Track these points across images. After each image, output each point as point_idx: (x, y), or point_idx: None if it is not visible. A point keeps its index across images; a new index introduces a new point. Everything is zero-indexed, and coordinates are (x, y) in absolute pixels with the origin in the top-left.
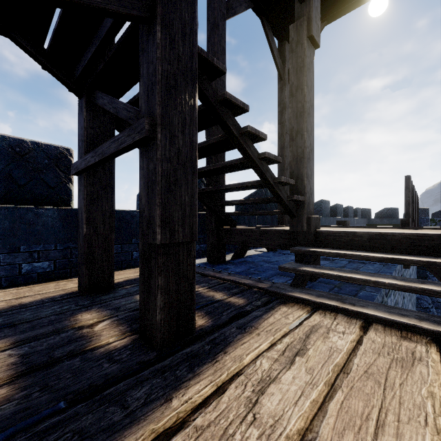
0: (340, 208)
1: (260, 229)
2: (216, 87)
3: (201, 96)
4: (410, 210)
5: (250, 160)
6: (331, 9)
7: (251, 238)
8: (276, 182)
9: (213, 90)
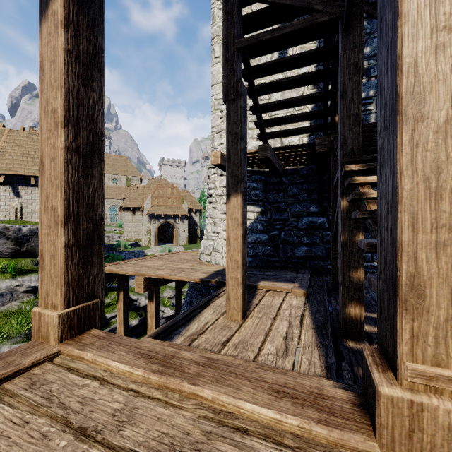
0: None
1: None
2: None
3: None
4: None
5: None
6: None
7: None
8: None
9: None
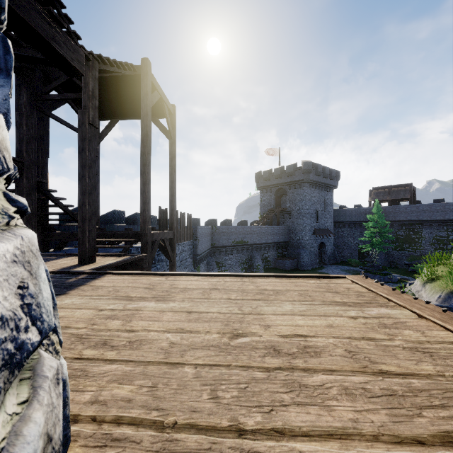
0: (155, 218)
1: (70, 233)
2: (42, 154)
3: (37, 189)
4: (160, 223)
5: (59, 207)
6: (120, 116)
7: (65, 237)
8: (73, 214)
9: (43, 187)
